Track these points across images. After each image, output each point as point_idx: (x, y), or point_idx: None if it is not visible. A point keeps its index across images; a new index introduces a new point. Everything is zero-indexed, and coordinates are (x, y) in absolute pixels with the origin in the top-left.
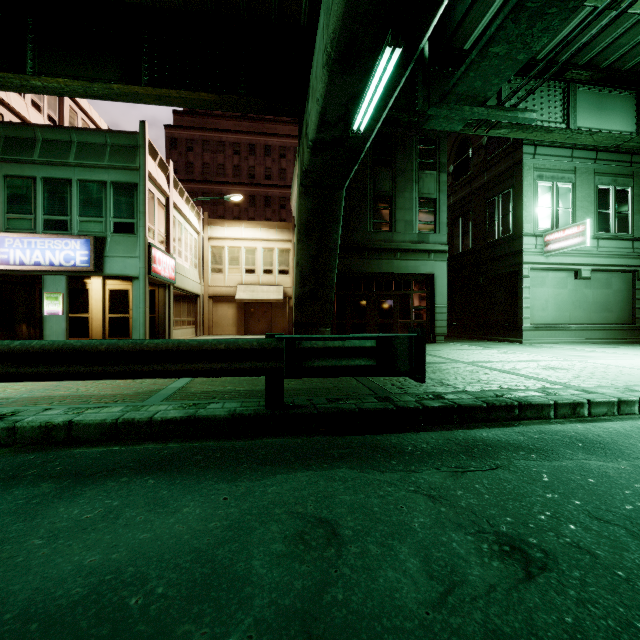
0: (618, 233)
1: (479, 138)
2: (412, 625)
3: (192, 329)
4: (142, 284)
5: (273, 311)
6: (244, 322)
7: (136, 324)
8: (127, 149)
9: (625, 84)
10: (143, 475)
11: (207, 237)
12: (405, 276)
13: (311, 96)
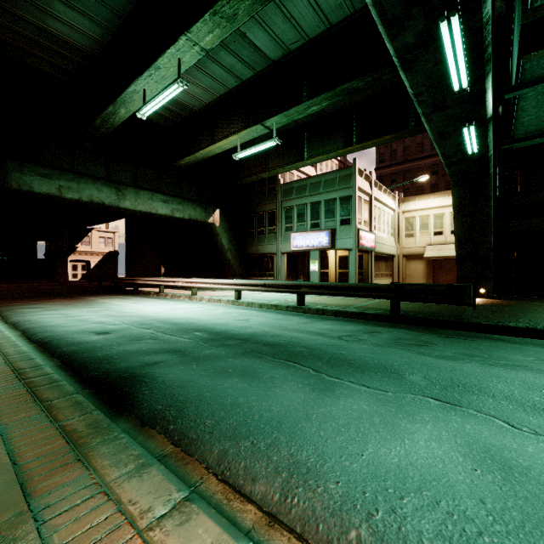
0: None
1: None
2: (384, 341)
3: (389, 280)
4: (354, 253)
5: None
6: (432, 275)
7: (351, 276)
8: (346, 177)
9: None
10: (341, 321)
11: (401, 211)
12: None
13: None
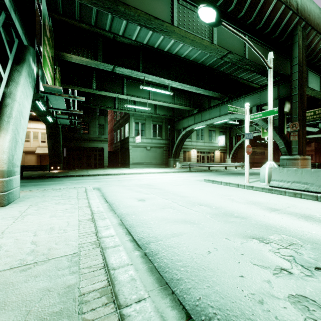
0: (158, 137)
1: None
2: None
3: None
4: None
5: None
6: (40, 162)
7: None
8: None
9: None
10: None
11: None
12: (95, 147)
13: None
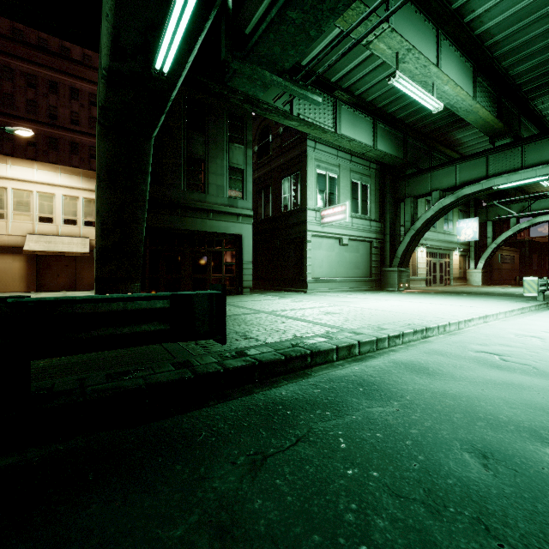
0: (363, 215)
1: (277, 127)
2: None
3: None
4: None
5: (77, 265)
6: (37, 277)
7: None
8: None
9: (367, 111)
10: None
11: None
12: (217, 235)
13: (103, 14)
